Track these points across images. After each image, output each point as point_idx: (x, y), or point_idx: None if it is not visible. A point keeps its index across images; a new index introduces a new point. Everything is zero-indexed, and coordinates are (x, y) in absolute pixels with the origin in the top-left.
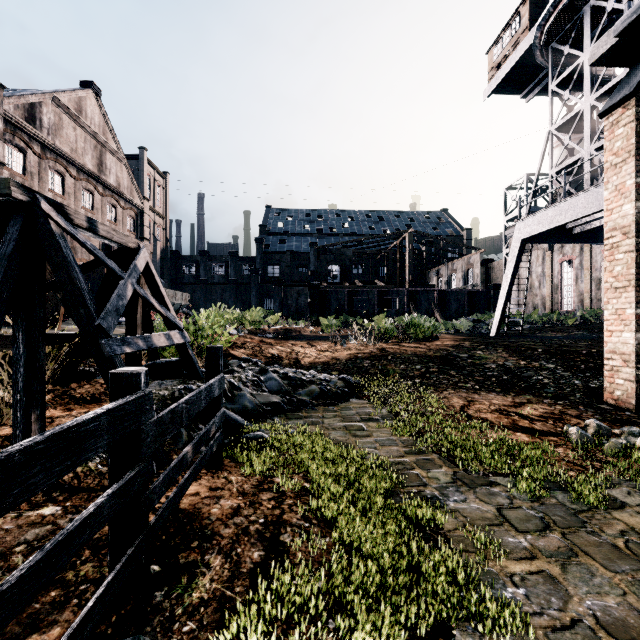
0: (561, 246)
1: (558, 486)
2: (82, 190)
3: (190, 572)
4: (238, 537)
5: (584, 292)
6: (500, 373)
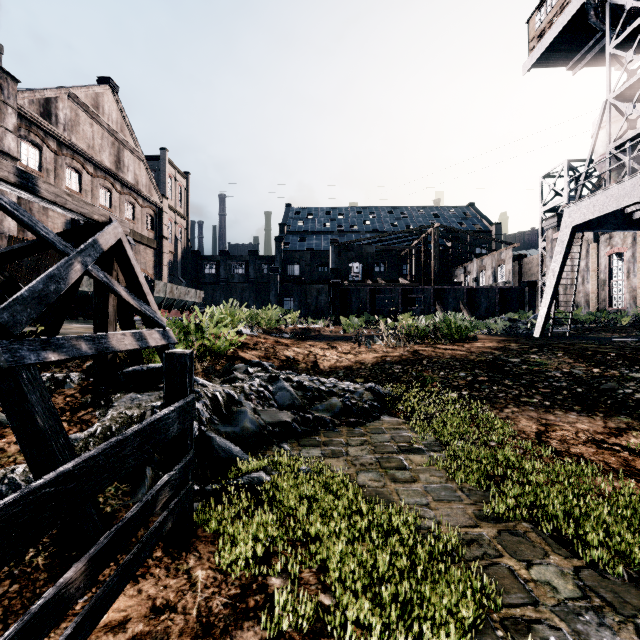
0: (609, 237)
1: None
2: (100, 188)
3: None
4: None
5: (638, 288)
6: (570, 384)
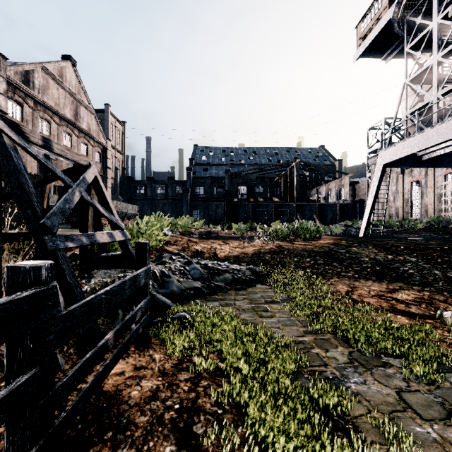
0: (410, 170)
1: (447, 368)
2: (63, 133)
3: None
4: (152, 427)
5: (428, 204)
6: (373, 265)
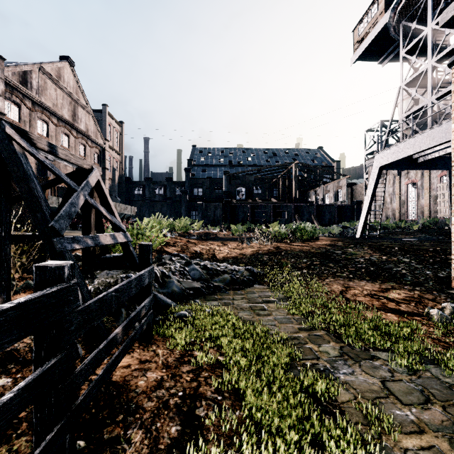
0: (407, 172)
1: (429, 360)
2: (61, 134)
3: (112, 448)
4: (159, 411)
5: (424, 206)
6: (367, 265)
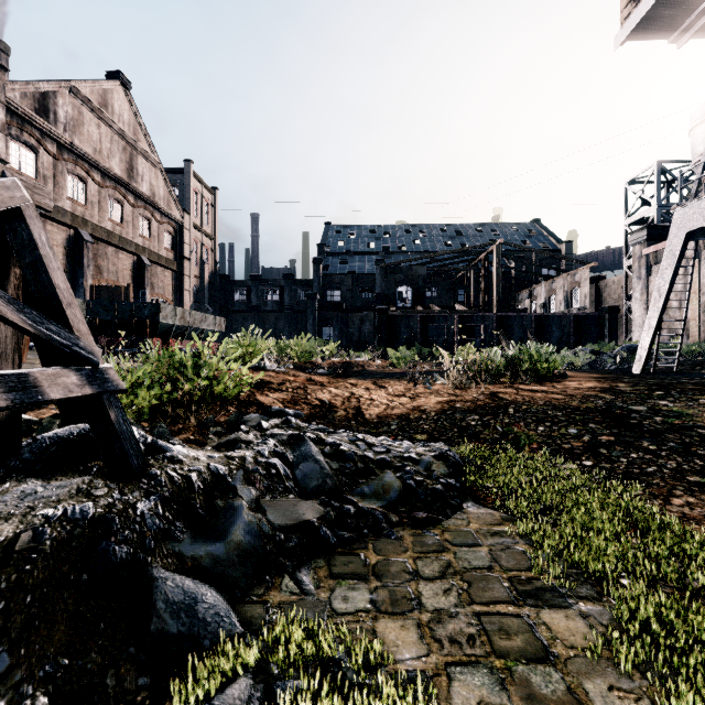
0: None
1: None
2: (109, 199)
3: None
4: None
5: None
6: None
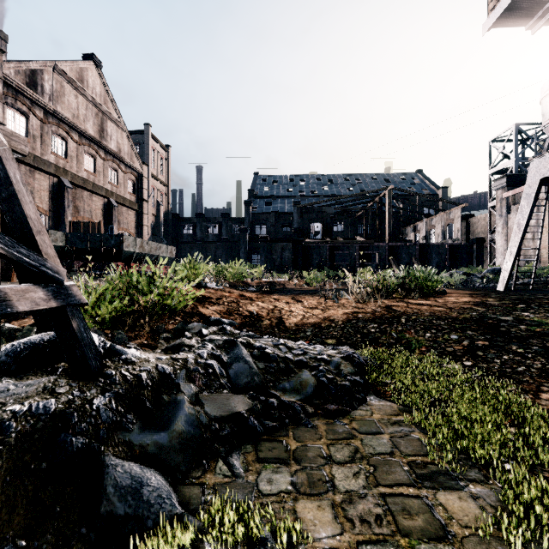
0: None
1: None
2: (85, 154)
3: None
4: None
5: None
6: None
